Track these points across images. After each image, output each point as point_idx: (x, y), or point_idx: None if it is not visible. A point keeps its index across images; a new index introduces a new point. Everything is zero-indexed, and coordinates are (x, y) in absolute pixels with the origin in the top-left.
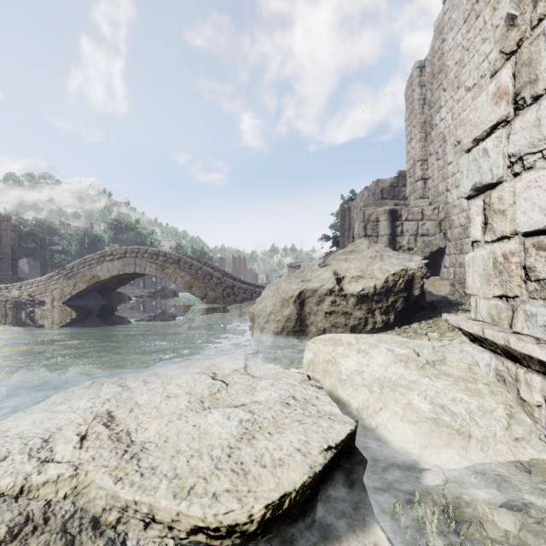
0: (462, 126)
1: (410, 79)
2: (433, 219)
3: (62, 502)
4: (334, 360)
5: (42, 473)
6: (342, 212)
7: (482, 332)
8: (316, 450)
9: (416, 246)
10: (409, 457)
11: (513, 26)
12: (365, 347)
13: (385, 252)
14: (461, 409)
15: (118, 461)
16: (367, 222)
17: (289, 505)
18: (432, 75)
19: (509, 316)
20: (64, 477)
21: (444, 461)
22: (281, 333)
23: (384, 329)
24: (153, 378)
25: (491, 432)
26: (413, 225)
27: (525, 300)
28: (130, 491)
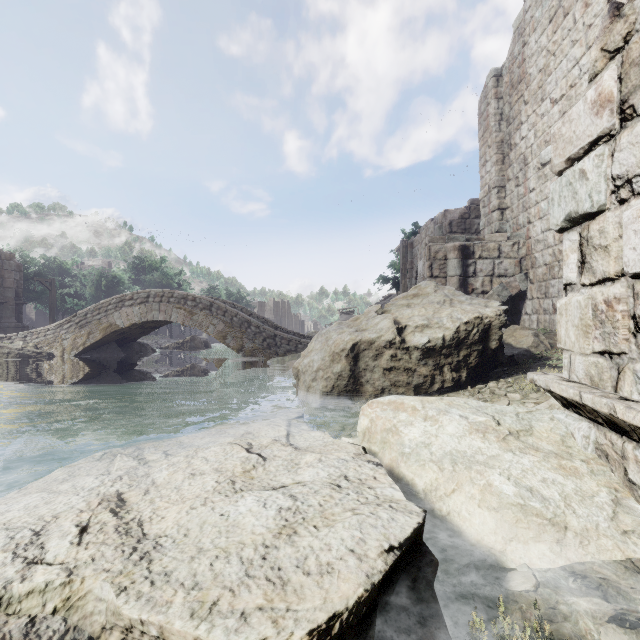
0: (553, 143)
1: (485, 91)
2: (512, 257)
3: (50, 619)
4: (396, 429)
5: (26, 580)
6: (403, 249)
7: (579, 396)
8: (375, 551)
9: (492, 288)
10: (489, 553)
11: (618, 17)
12: (433, 413)
13: (455, 296)
14: (553, 493)
15: (123, 563)
16: (433, 260)
17: (340, 629)
18: (510, 85)
19: (614, 377)
20: (54, 585)
21: (533, 560)
22: (331, 394)
23: (454, 389)
24: (177, 449)
25: (593, 522)
26: (488, 264)
27: (635, 358)
28: (135, 607)
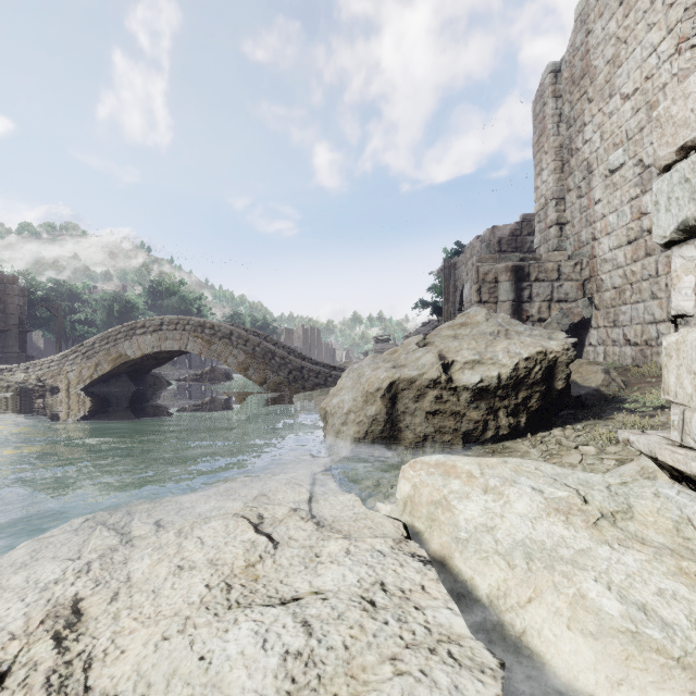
0: (656, 129)
1: (540, 89)
2: (574, 279)
3: None
4: (447, 503)
5: None
6: (446, 270)
7: None
8: None
9: (550, 315)
10: None
11: None
12: (496, 483)
13: (511, 325)
14: (678, 616)
15: None
16: (482, 283)
17: None
18: (571, 81)
19: None
20: None
21: None
22: (365, 440)
23: (510, 436)
24: (173, 518)
25: None
26: (546, 287)
27: None
28: None
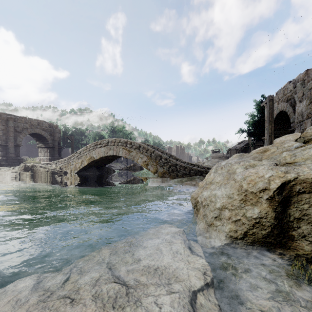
0: None
1: None
2: None
3: None
4: None
5: None
6: (270, 102)
7: None
8: None
9: None
10: None
11: None
12: None
13: None
14: None
15: None
16: None
17: None
18: None
19: None
20: None
21: None
22: (242, 241)
23: None
24: None
25: None
26: None
27: None
28: None
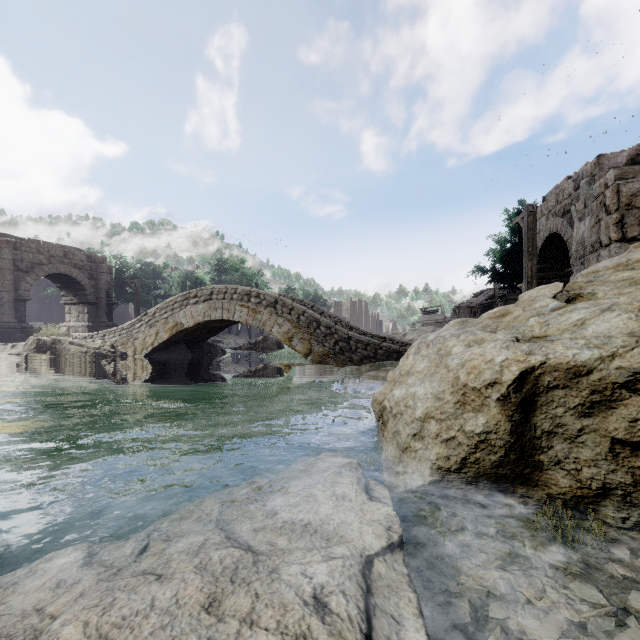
0: None
1: None
2: None
3: None
4: None
5: None
6: (530, 217)
7: None
8: None
9: None
10: None
11: None
12: None
13: None
14: None
15: None
16: (626, 210)
17: None
18: None
19: None
20: None
21: None
22: (459, 475)
23: None
24: None
25: None
26: None
27: None
28: None
